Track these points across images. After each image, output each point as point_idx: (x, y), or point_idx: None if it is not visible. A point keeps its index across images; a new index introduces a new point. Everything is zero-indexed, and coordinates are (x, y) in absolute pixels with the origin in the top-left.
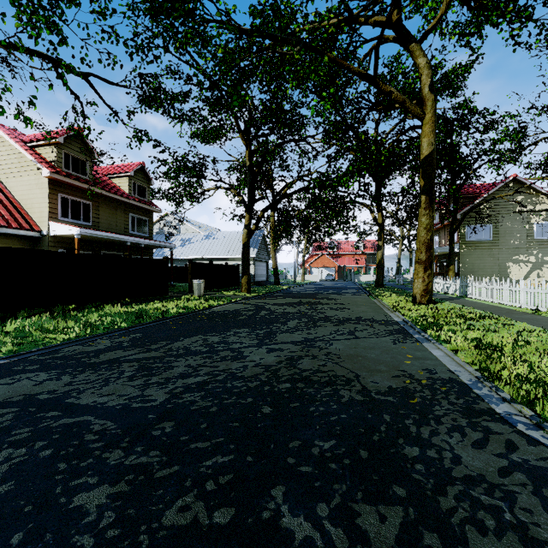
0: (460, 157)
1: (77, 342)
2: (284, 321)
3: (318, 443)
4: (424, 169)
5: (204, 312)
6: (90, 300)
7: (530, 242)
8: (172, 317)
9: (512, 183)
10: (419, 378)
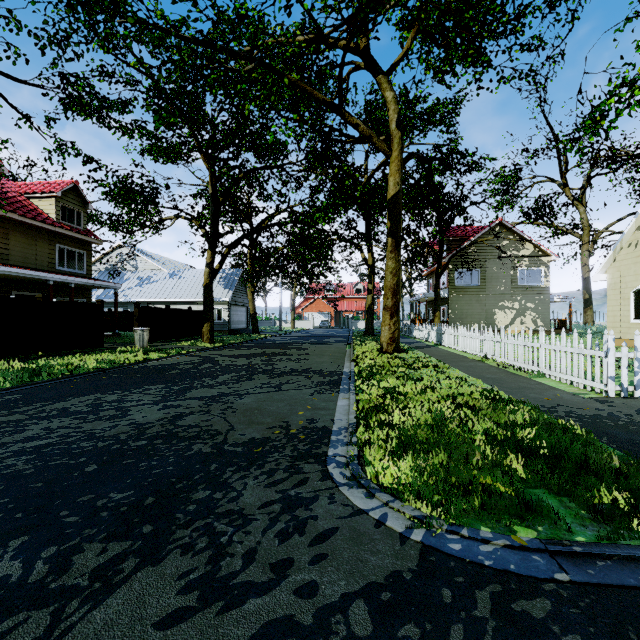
0: (443, 198)
1: None
2: (218, 375)
3: (113, 495)
4: (390, 209)
5: (131, 367)
6: None
7: (514, 288)
8: (84, 373)
9: (498, 227)
10: (292, 428)
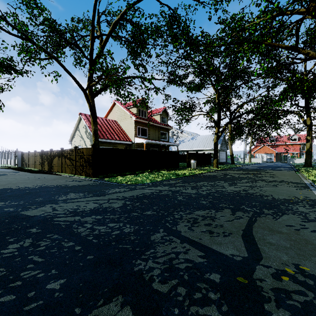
0: None
1: (164, 181)
2: (240, 180)
3: (254, 203)
4: None
5: (200, 175)
6: (153, 169)
7: None
8: (188, 176)
9: None
10: (299, 198)
